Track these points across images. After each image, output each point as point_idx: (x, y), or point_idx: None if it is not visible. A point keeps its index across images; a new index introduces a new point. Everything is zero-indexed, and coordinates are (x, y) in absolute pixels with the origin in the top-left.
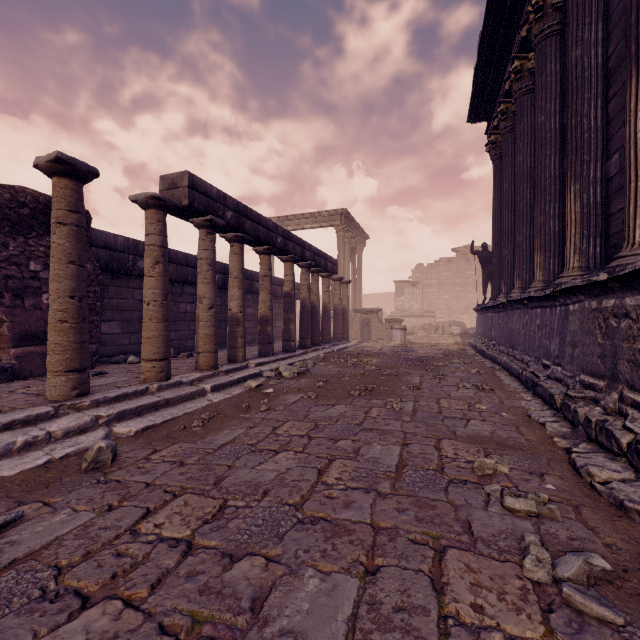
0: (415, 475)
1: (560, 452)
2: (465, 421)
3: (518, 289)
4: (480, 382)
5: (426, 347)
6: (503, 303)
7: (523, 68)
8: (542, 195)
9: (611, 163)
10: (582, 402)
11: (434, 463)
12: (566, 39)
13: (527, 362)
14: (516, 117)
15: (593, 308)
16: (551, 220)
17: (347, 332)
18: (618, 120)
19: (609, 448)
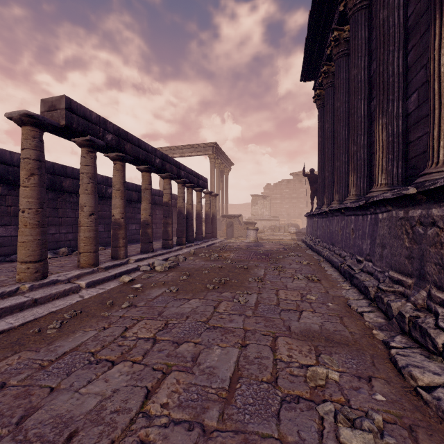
0: (248, 392)
1: (380, 346)
2: (298, 313)
3: (336, 201)
4: (310, 273)
5: (272, 242)
6: (326, 211)
7: (340, 37)
8: (355, 130)
9: (410, 101)
10: (393, 296)
11: (268, 371)
12: (373, 11)
13: (344, 256)
14: (335, 74)
15: (400, 217)
16: (361, 149)
17: (215, 232)
18: (416, 66)
19: (423, 344)
